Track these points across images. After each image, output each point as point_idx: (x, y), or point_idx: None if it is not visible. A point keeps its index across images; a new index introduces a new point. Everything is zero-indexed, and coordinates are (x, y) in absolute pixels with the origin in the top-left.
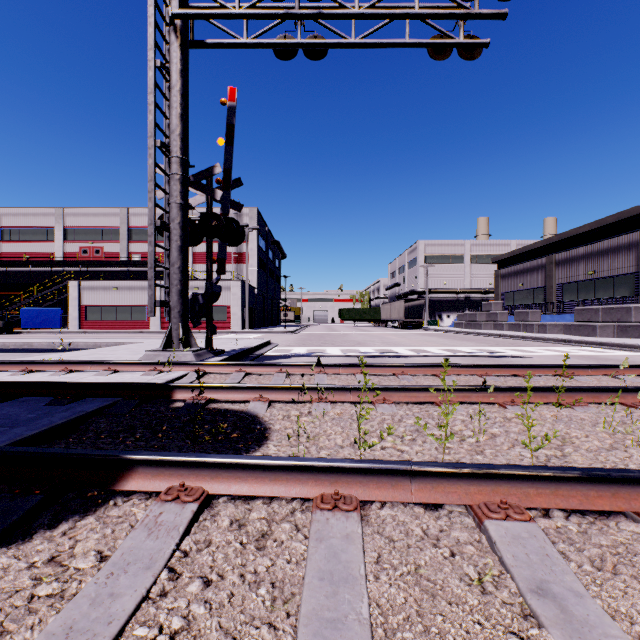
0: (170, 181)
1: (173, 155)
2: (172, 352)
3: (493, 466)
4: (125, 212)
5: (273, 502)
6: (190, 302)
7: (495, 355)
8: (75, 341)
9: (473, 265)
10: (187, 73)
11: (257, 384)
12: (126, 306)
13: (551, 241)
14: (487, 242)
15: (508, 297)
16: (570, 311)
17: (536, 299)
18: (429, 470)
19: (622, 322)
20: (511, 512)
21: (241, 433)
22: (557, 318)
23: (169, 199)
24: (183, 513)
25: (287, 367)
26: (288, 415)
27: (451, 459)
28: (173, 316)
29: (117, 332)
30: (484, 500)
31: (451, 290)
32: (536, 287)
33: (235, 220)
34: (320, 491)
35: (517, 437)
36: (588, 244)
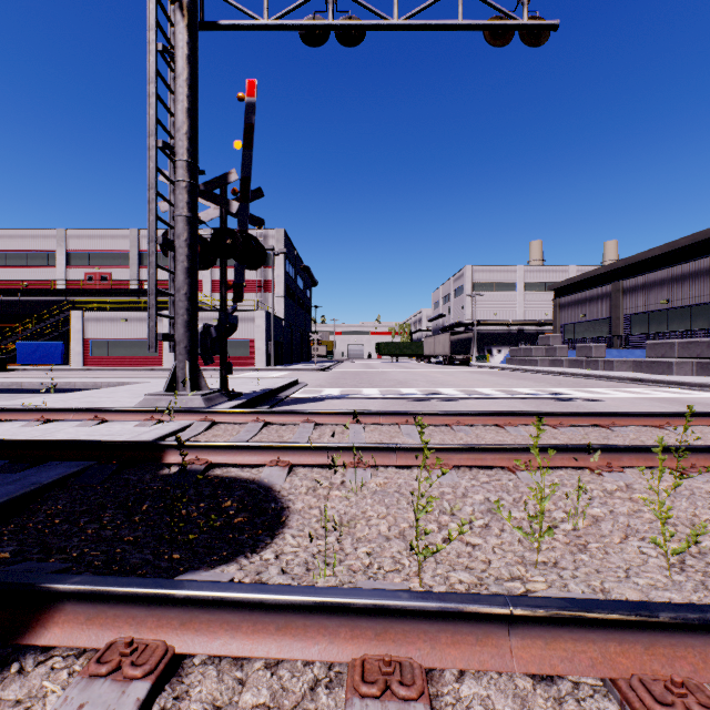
0: (175, 189)
1: (178, 158)
2: (177, 396)
3: (645, 607)
4: (135, 234)
5: (282, 664)
6: (201, 335)
7: (561, 397)
8: (72, 380)
9: (527, 294)
10: (196, 60)
11: (274, 443)
12: (136, 340)
13: (616, 266)
14: (542, 268)
15: (568, 329)
16: (640, 345)
17: (600, 332)
18: (540, 615)
19: (702, 358)
20: (694, 704)
21: (249, 516)
22: (625, 353)
23: (174, 211)
24: (120, 706)
25: (315, 415)
26: (314, 487)
27: (545, 561)
28: (178, 352)
29: (125, 369)
30: (635, 669)
31: (502, 322)
32: (600, 318)
33: (254, 238)
34: (359, 649)
35: (628, 522)
36: (661, 269)
